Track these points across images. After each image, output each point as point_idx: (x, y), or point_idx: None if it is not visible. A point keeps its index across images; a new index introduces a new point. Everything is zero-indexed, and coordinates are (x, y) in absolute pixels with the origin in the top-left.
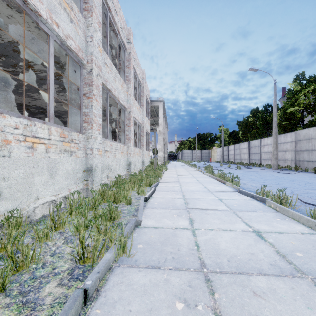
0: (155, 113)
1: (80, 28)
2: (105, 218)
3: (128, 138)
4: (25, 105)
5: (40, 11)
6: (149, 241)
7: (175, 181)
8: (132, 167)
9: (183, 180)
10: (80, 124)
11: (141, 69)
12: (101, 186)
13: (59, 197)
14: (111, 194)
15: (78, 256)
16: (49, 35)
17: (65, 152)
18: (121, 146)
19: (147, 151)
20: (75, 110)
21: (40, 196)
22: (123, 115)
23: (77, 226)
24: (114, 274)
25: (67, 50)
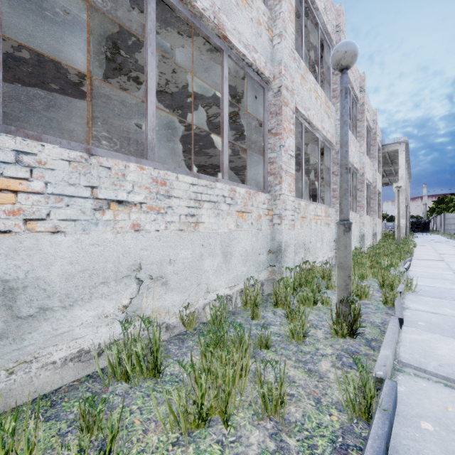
0: (389, 160)
1: (332, 118)
2: (377, 275)
3: (360, 204)
4: (250, 180)
5: (318, 127)
6: (426, 290)
7: (436, 259)
8: (364, 239)
9: (452, 260)
10: (329, 200)
11: (371, 110)
12: (355, 255)
13: (324, 260)
14: (366, 262)
15: (380, 284)
16: (318, 138)
17: (326, 225)
18: (354, 216)
19: (378, 218)
20: (323, 187)
21: (318, 256)
22: (353, 178)
23: (361, 275)
24: (408, 295)
25: (324, 142)
